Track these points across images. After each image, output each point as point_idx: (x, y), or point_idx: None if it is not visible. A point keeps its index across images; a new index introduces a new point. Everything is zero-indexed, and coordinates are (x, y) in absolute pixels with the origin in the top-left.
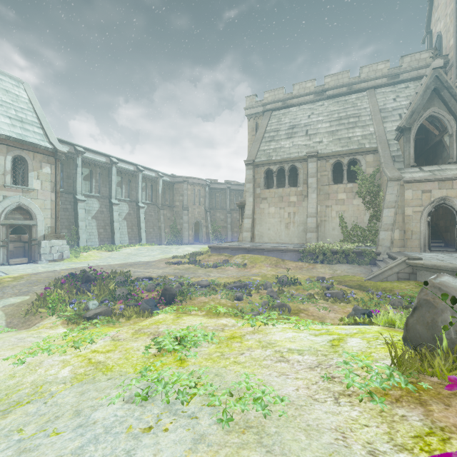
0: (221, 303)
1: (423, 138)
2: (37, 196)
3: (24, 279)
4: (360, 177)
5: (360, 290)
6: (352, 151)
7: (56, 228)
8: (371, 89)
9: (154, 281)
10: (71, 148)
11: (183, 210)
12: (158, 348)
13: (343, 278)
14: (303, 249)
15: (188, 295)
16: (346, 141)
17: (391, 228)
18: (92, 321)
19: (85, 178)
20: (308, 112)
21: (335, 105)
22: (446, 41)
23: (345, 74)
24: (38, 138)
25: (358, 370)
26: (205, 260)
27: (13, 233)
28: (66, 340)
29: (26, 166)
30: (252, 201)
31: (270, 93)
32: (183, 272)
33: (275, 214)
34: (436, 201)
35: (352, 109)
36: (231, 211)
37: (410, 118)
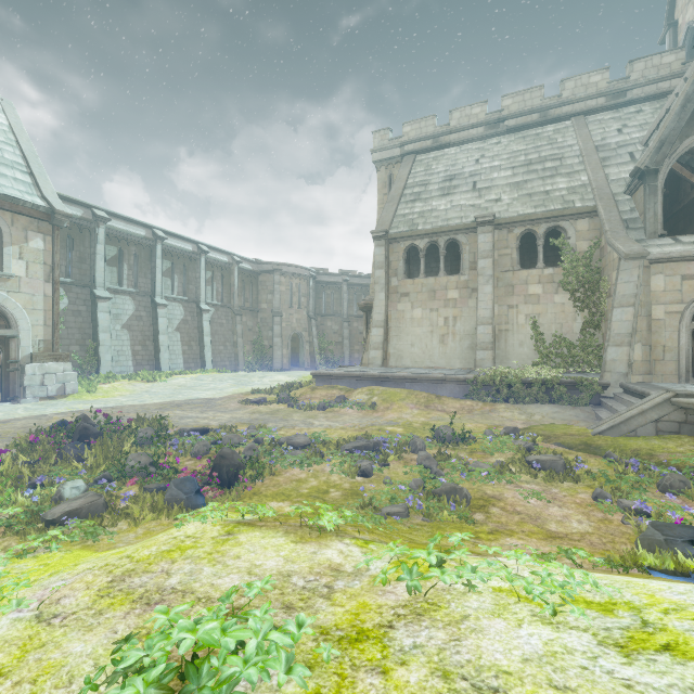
0: (331, 482)
1: (667, 195)
2: (19, 287)
3: None
4: (567, 257)
5: (588, 454)
6: (553, 214)
7: (54, 342)
8: (579, 116)
9: (211, 436)
10: (86, 211)
11: (273, 316)
12: None
13: (551, 429)
14: (472, 378)
15: (267, 467)
16: (542, 198)
17: (628, 341)
18: (43, 537)
19: (110, 261)
20: (476, 154)
21: (521, 142)
22: None
23: (536, 92)
24: (22, 190)
25: None
26: (305, 397)
27: None
28: None
29: None
30: (384, 299)
31: (414, 126)
32: (267, 418)
33: (423, 320)
34: None
35: (549, 148)
36: (350, 317)
37: (657, 153)
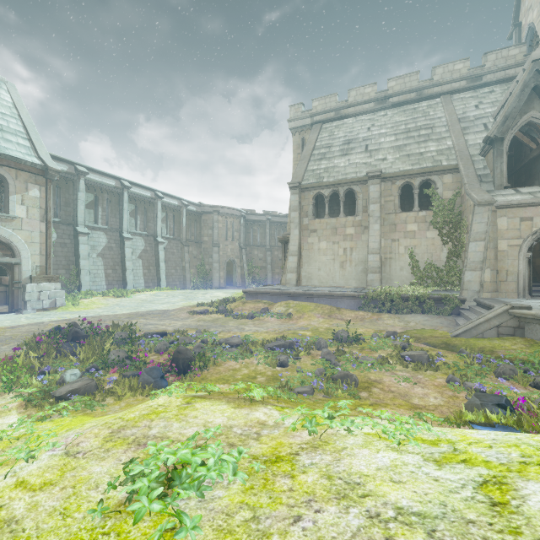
0: (258, 370)
1: (512, 156)
2: (21, 226)
3: None
4: (436, 203)
5: (447, 351)
6: (425, 170)
7: (47, 267)
8: (446, 95)
9: (168, 338)
10: (70, 167)
11: (212, 246)
12: (127, 493)
13: (421, 332)
14: (364, 294)
15: (211, 360)
16: (417, 158)
17: (480, 266)
18: (57, 407)
19: (88, 205)
20: (368, 124)
21: (402, 114)
22: None
23: (413, 76)
24: (23, 152)
25: None
26: (238, 309)
27: None
28: None
29: (6, 187)
30: (298, 234)
31: (320, 101)
32: (209, 324)
33: (328, 250)
34: (539, 231)
35: (423, 119)
36: (272, 248)
37: (502, 126)
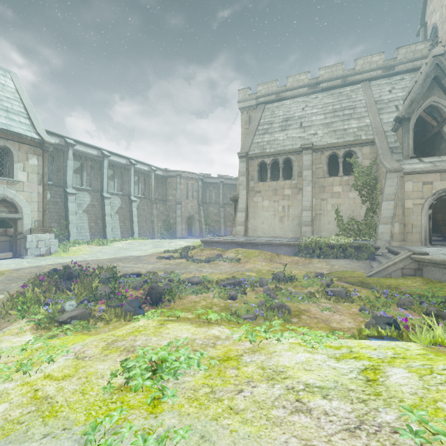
0: (213, 302)
1: (419, 131)
2: (23, 188)
3: (4, 275)
4: (357, 169)
5: (362, 288)
6: (348, 143)
7: (44, 221)
8: (366, 81)
9: (142, 278)
10: (61, 140)
11: (176, 204)
12: (125, 378)
13: (343, 273)
14: (298, 243)
15: (177, 294)
16: (342, 133)
17: (391, 221)
18: (62, 328)
19: (76, 171)
20: (302, 105)
21: (330, 97)
22: (442, 32)
23: (339, 66)
24: (25, 129)
25: (433, 444)
26: (197, 255)
27: (0, 226)
28: (23, 355)
29: (11, 157)
30: (245, 194)
31: (264, 86)
32: (174, 267)
33: (269, 208)
34: (438, 193)
35: (347, 101)
36: (224, 205)
37: (409, 108)
